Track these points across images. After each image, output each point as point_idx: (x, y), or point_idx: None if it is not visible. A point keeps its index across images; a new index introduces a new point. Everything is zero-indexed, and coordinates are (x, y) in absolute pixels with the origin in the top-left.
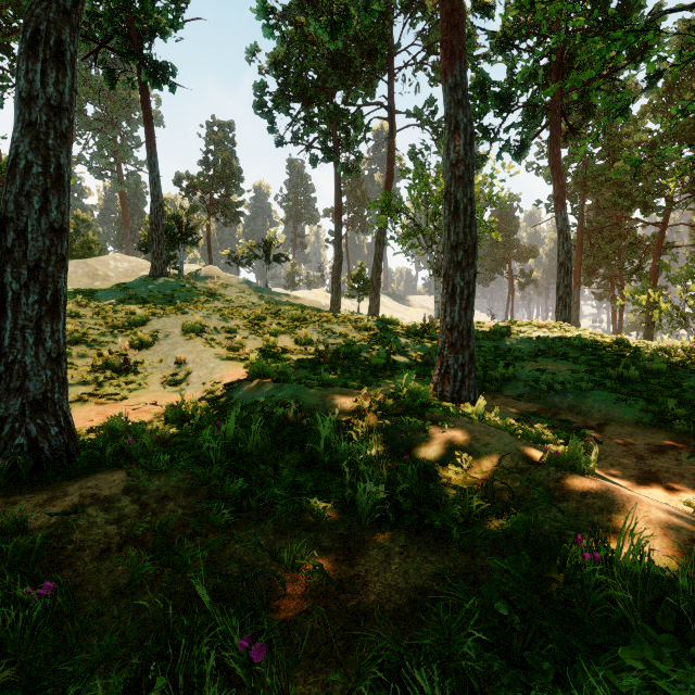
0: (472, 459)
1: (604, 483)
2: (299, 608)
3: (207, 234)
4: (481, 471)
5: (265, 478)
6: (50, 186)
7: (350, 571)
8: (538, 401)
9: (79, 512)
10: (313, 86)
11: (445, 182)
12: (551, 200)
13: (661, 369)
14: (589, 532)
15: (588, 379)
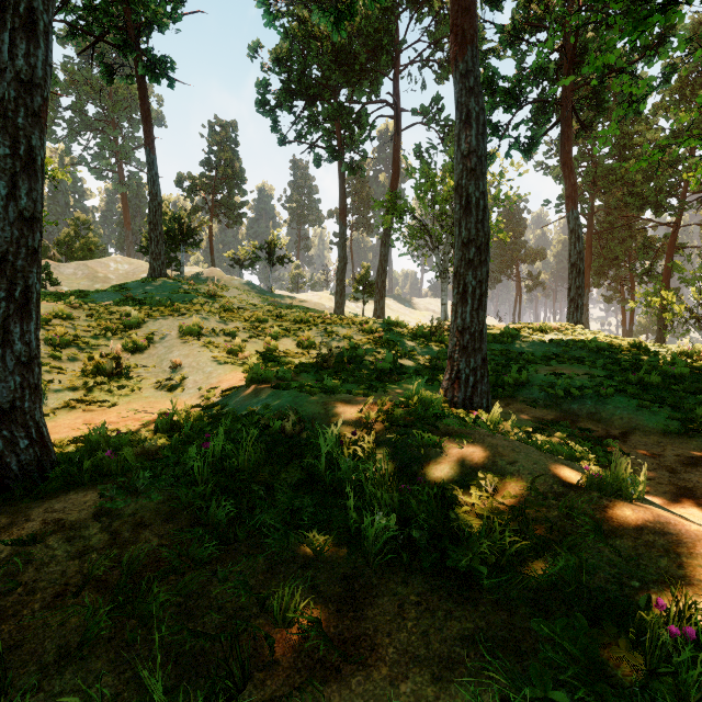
0: (498, 481)
1: (661, 514)
2: (289, 684)
3: (210, 235)
4: (509, 496)
5: (257, 500)
6: (19, 169)
7: (355, 628)
8: (554, 407)
9: (37, 542)
10: (317, 83)
11: (456, 175)
12: (560, 200)
13: (684, 374)
14: (657, 584)
15: (607, 384)
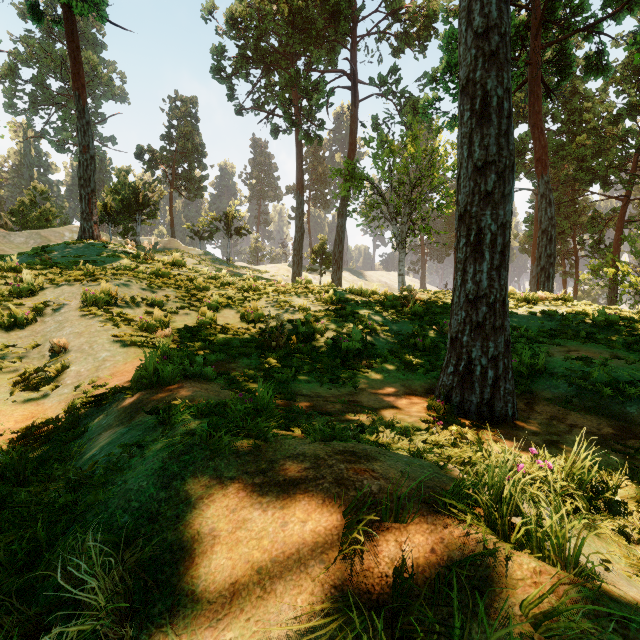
0: None
1: None
2: None
3: (170, 207)
4: None
5: None
6: None
7: None
8: (599, 410)
9: None
10: (273, 51)
11: (464, 67)
12: None
13: None
14: None
15: None
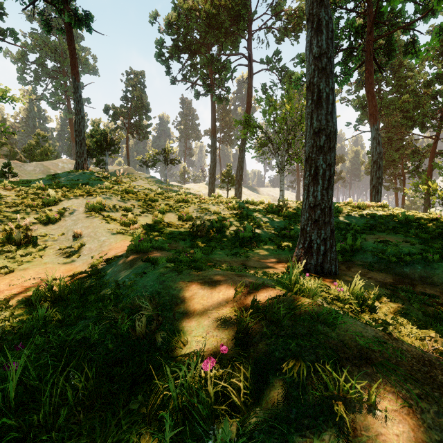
0: None
1: None
2: None
3: (126, 146)
4: None
5: None
6: None
7: None
8: (388, 271)
9: None
10: (196, 42)
11: (308, 75)
12: (357, 122)
13: None
14: None
15: (432, 251)
